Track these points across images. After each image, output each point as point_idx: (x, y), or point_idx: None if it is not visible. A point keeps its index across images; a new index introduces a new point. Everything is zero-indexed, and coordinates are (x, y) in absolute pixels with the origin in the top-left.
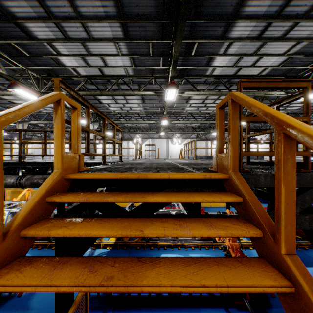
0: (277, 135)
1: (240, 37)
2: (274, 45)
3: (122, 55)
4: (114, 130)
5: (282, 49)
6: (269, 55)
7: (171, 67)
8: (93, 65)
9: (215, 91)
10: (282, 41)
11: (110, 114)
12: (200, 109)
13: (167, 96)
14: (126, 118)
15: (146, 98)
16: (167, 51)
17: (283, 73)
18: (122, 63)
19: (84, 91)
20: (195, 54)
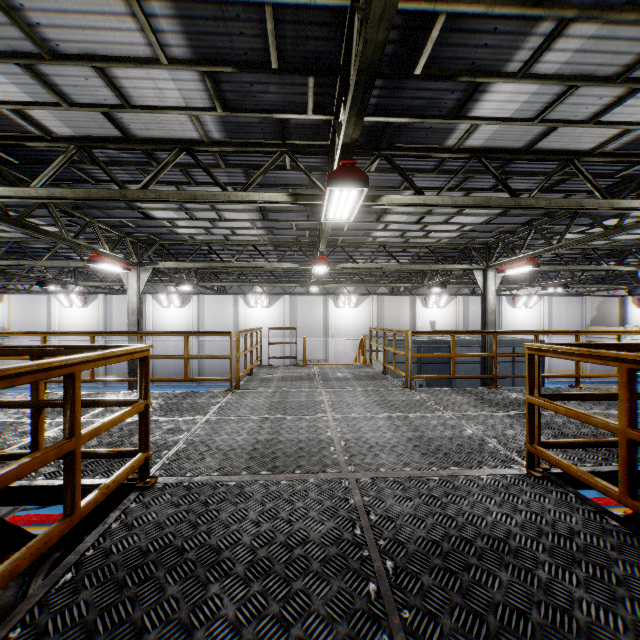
0: None
1: (605, 3)
2: None
3: (169, 64)
4: (68, 393)
5: None
6: None
7: (347, 107)
8: (81, 101)
9: (458, 193)
10: None
11: (183, 244)
12: (408, 235)
13: (329, 207)
14: (227, 252)
15: (272, 207)
16: (329, 53)
17: None
18: (178, 97)
19: (89, 184)
20: (428, 70)
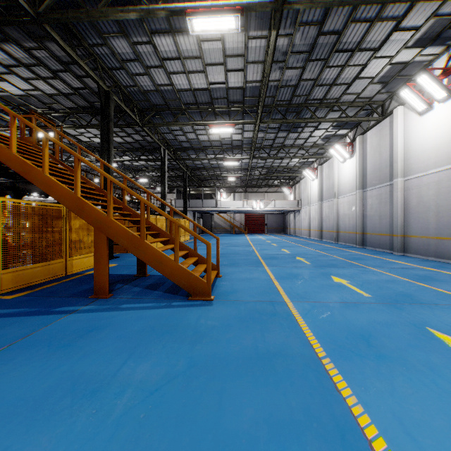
0: (56, 133)
1: None
2: (18, 80)
3: None
4: None
5: (24, 87)
6: (12, 83)
7: None
8: None
9: None
10: (26, 82)
11: None
12: None
13: None
14: None
15: None
16: None
17: (19, 104)
18: None
19: None
20: None
